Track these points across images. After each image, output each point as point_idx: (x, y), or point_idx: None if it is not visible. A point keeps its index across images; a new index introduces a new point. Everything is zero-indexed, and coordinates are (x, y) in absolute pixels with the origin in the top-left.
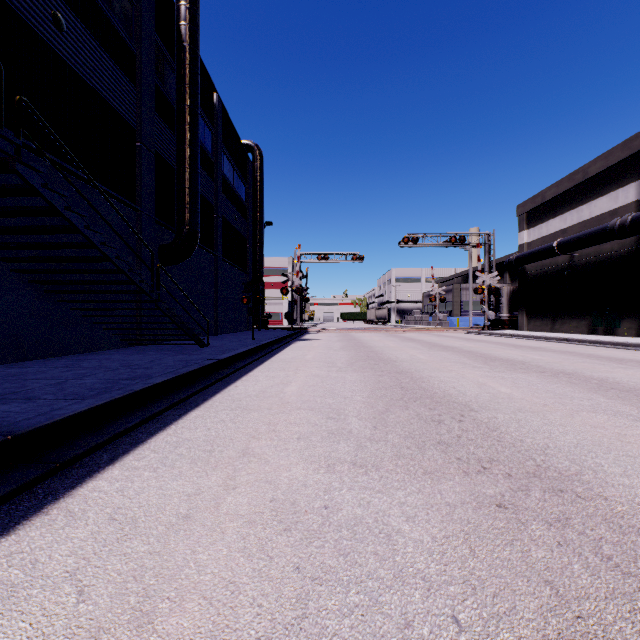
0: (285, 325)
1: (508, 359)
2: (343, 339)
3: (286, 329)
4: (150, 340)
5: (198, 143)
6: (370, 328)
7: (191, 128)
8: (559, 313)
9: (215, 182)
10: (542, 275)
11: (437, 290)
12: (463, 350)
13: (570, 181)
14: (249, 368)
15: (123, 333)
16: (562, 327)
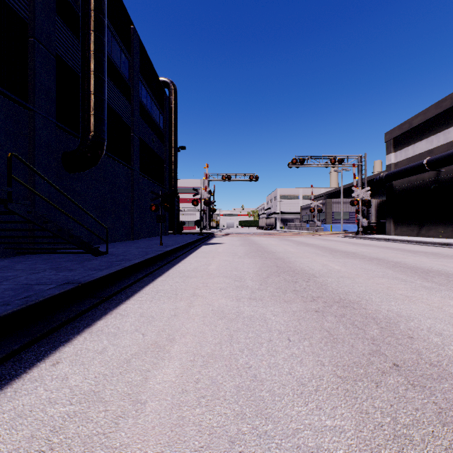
0: (198, 230)
1: (440, 271)
2: (244, 243)
3: (197, 234)
4: (36, 249)
5: (103, 51)
6: (264, 233)
7: (95, 34)
8: (425, 221)
9: (132, 104)
10: (408, 189)
11: (316, 203)
12: (368, 257)
13: (437, 108)
14: (129, 292)
15: (4, 241)
16: (428, 232)
